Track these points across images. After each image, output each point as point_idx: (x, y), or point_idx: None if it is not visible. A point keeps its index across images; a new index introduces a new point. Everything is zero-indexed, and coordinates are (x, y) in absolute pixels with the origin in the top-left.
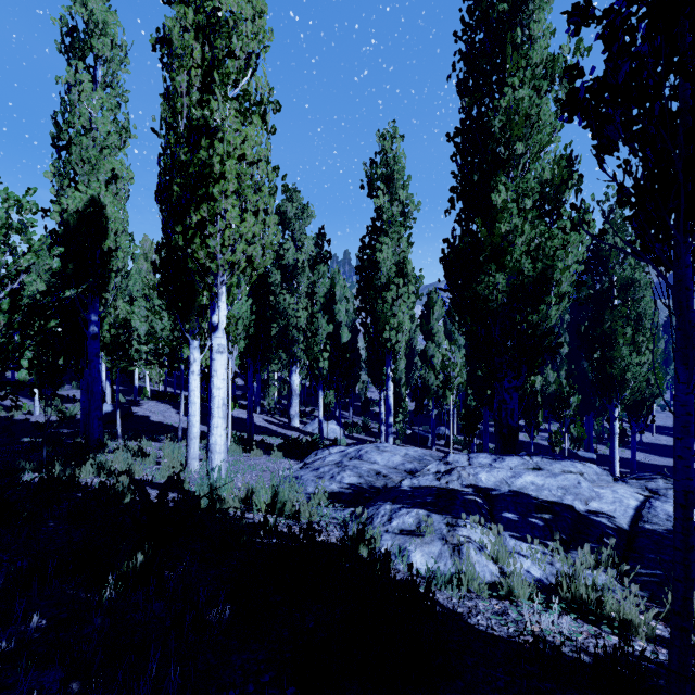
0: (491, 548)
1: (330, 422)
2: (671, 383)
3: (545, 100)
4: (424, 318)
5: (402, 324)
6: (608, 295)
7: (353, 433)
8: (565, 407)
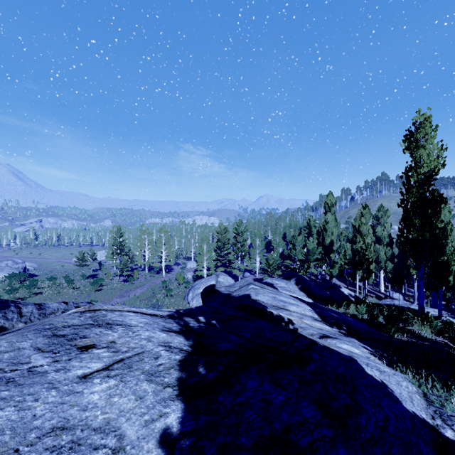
0: None
1: (397, 293)
2: None
3: None
4: None
5: None
6: None
7: (411, 299)
8: None
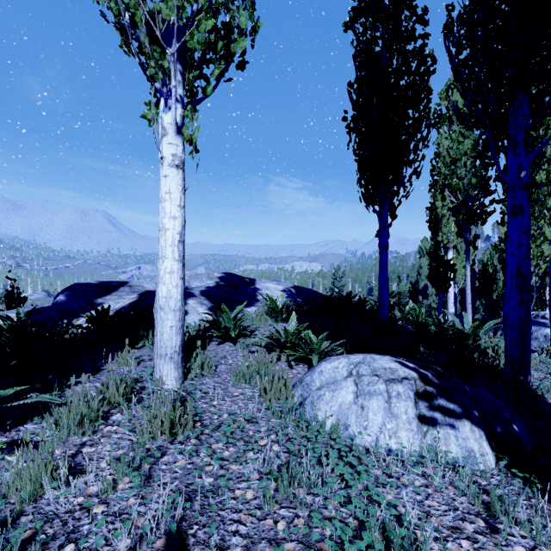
0: None
1: None
2: None
3: None
4: None
5: None
6: None
7: None
8: None
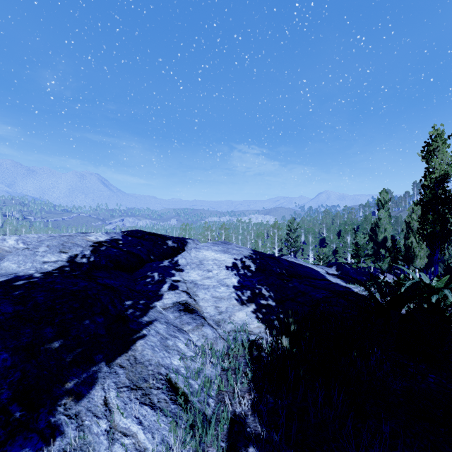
0: None
1: None
2: None
3: None
4: None
5: None
6: None
7: None
8: None
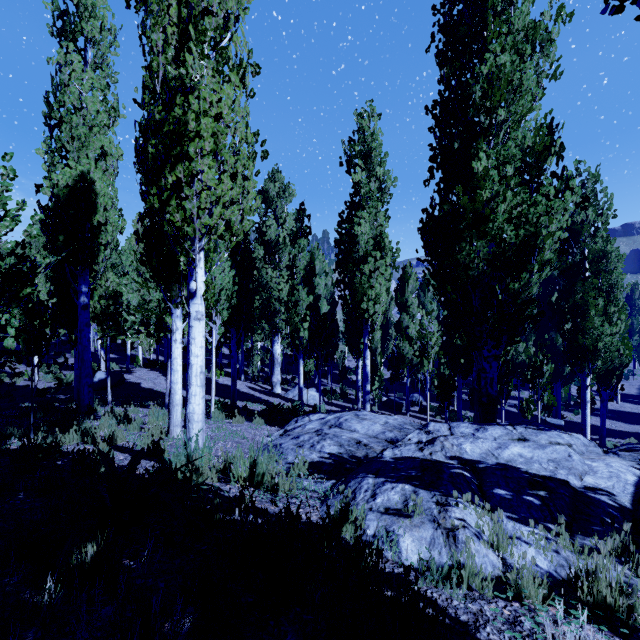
0: (490, 535)
1: (310, 390)
2: (634, 353)
3: (528, 64)
4: (398, 291)
5: (379, 295)
6: (580, 267)
7: (332, 400)
8: (538, 376)
